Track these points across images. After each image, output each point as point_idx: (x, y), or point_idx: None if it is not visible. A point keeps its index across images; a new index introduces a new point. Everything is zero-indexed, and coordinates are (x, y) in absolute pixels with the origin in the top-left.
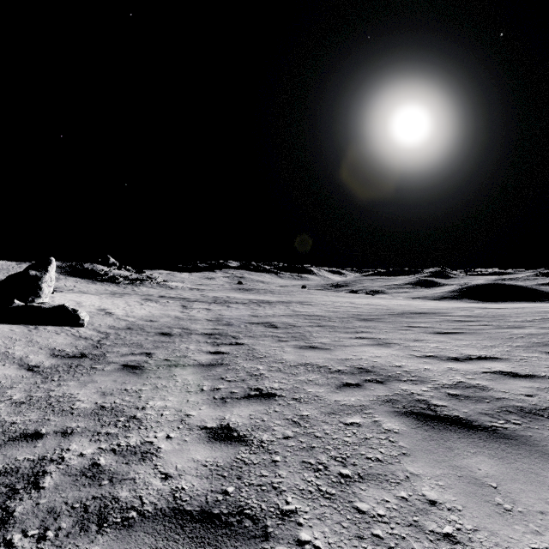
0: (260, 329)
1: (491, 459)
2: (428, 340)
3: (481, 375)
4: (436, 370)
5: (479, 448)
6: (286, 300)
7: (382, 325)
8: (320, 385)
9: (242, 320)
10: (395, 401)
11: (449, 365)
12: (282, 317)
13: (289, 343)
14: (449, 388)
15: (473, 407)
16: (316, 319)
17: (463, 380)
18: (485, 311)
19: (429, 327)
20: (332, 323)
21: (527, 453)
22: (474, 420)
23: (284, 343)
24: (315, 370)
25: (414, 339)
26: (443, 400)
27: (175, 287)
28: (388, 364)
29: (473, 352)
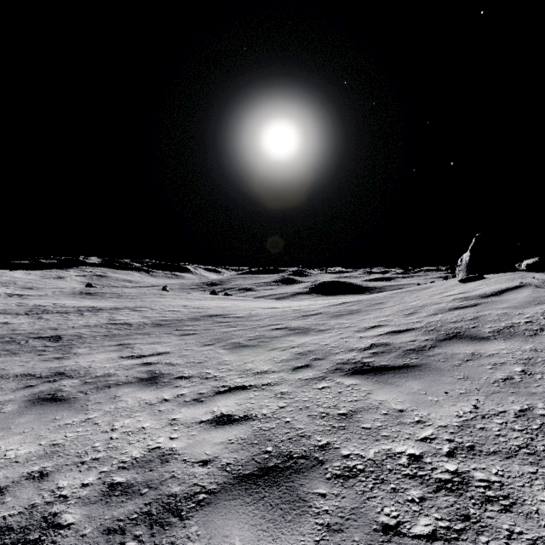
0: (37, 344)
1: (36, 415)
2: (161, 343)
3: (129, 366)
4: (109, 367)
5: (40, 411)
6: (122, 306)
7: (160, 330)
8: (3, 391)
9: (32, 335)
10: (41, 392)
11: (125, 362)
12: (83, 328)
13: (44, 356)
14: (92, 378)
15: (82, 389)
16: (116, 328)
17: (111, 372)
18: (258, 312)
19: (190, 329)
20: (122, 332)
21: (61, 408)
22: (67, 396)
23: (39, 357)
24: (20, 379)
25: (155, 342)
26: (73, 387)
27: None
28: (85, 367)
29: (166, 349)
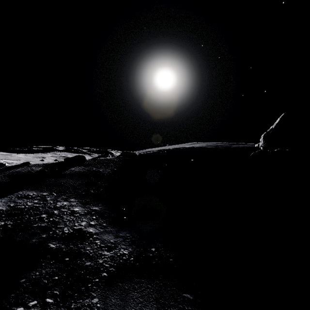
0: None
1: None
2: None
3: None
4: None
5: None
6: None
7: None
8: None
9: None
10: None
11: None
12: None
13: None
14: None
15: None
16: None
17: None
18: None
19: None
20: None
21: None
22: None
23: None
24: None
25: None
26: None
27: (11, 163)
28: None
29: None
